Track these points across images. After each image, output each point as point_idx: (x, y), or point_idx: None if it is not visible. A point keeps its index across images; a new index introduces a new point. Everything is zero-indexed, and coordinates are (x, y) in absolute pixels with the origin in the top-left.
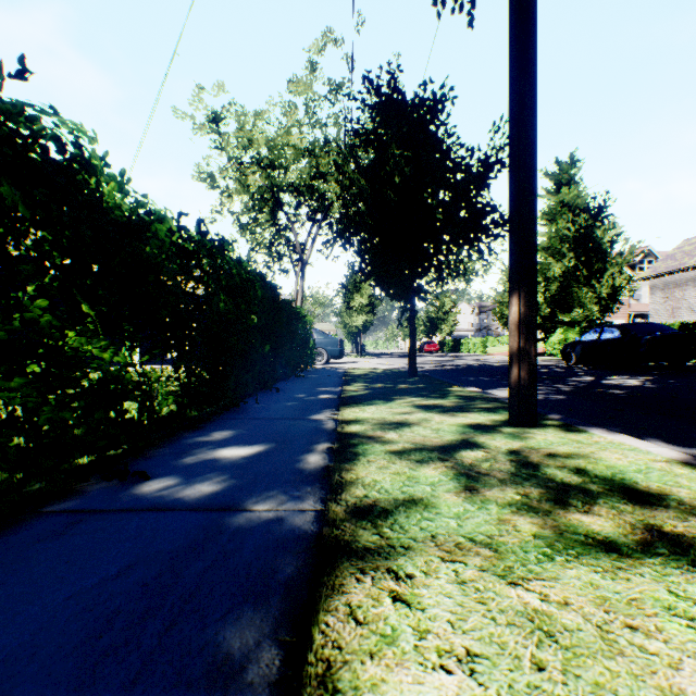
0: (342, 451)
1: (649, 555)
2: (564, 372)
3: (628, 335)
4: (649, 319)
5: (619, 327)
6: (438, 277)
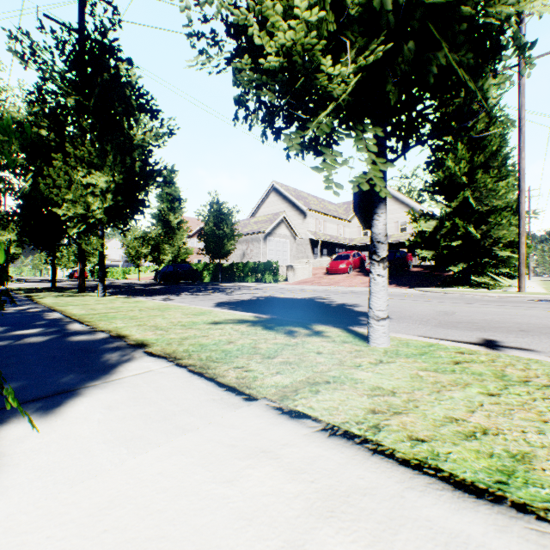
0: (28, 297)
1: (77, 297)
2: (142, 286)
3: (175, 269)
4: (204, 261)
5: (173, 266)
6: (69, 243)
